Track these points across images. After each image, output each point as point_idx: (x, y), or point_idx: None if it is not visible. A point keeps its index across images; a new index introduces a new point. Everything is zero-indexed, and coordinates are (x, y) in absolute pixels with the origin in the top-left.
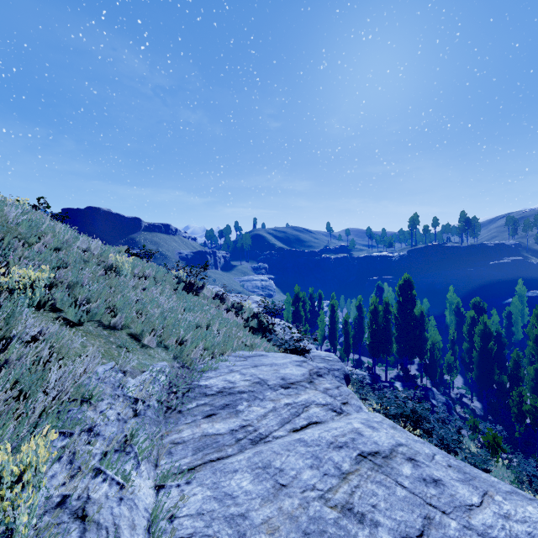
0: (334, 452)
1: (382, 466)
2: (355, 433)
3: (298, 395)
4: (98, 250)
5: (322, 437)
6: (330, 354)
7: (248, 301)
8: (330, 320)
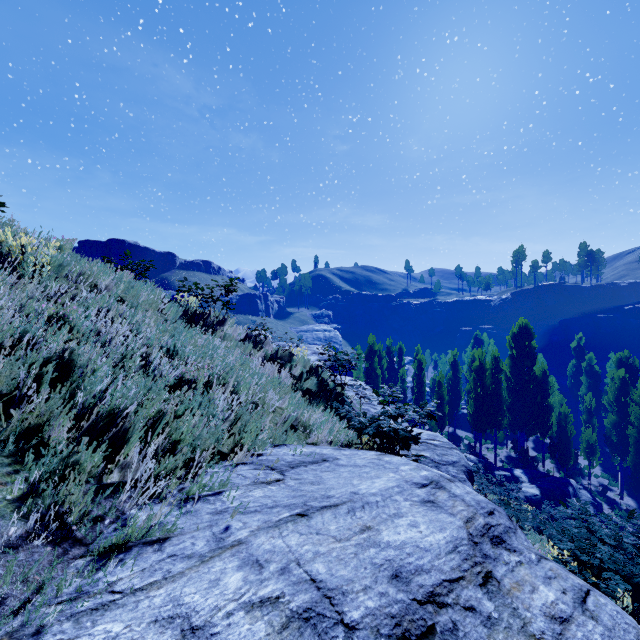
0: None
1: None
2: None
3: None
4: None
5: None
6: (435, 434)
7: (302, 348)
8: (416, 381)
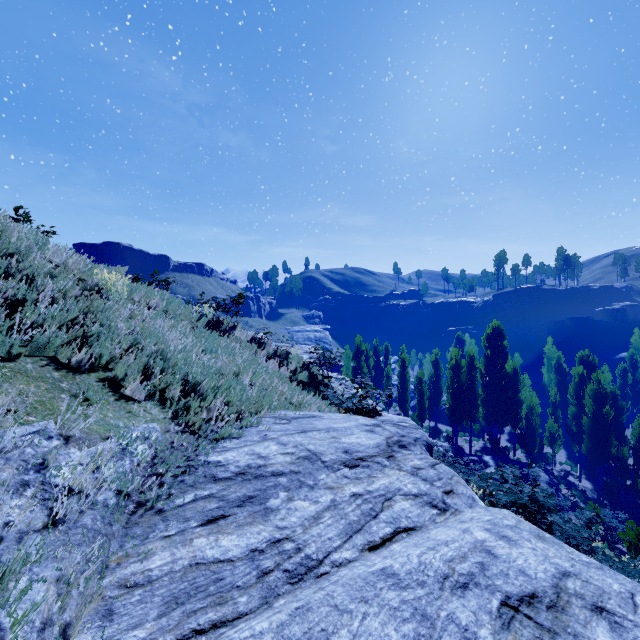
0: (456, 600)
1: (554, 631)
2: (481, 552)
3: (373, 479)
4: (81, 267)
5: (425, 564)
6: (405, 418)
7: (296, 348)
8: (400, 378)
